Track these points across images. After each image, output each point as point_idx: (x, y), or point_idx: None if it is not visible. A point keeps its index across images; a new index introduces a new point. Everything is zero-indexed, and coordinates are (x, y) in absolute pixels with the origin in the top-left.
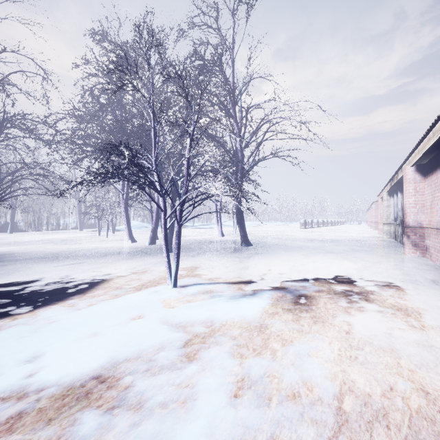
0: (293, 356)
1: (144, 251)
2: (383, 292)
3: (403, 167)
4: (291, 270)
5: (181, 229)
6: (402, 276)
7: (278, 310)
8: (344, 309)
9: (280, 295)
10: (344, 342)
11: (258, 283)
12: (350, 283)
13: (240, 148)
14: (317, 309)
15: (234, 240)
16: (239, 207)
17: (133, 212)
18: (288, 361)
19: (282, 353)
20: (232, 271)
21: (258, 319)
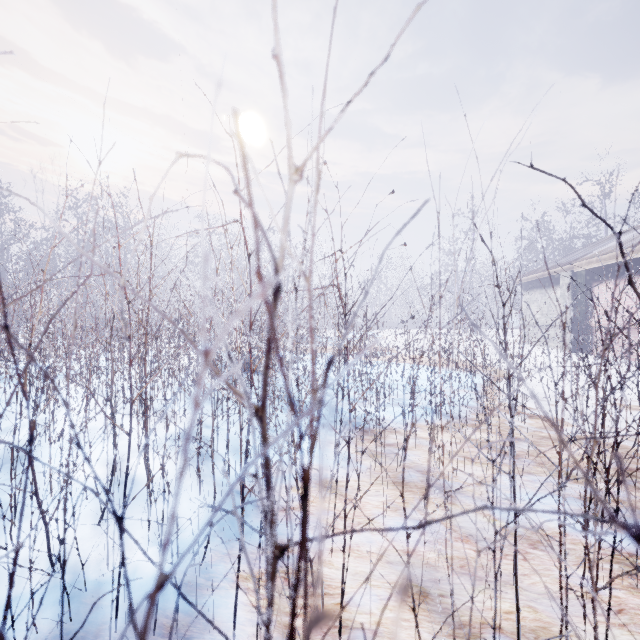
0: None
1: None
2: None
3: None
4: None
5: None
6: None
7: None
8: None
9: None
10: None
11: None
12: None
13: None
14: None
15: None
16: None
17: None
18: None
19: None
20: None
21: None
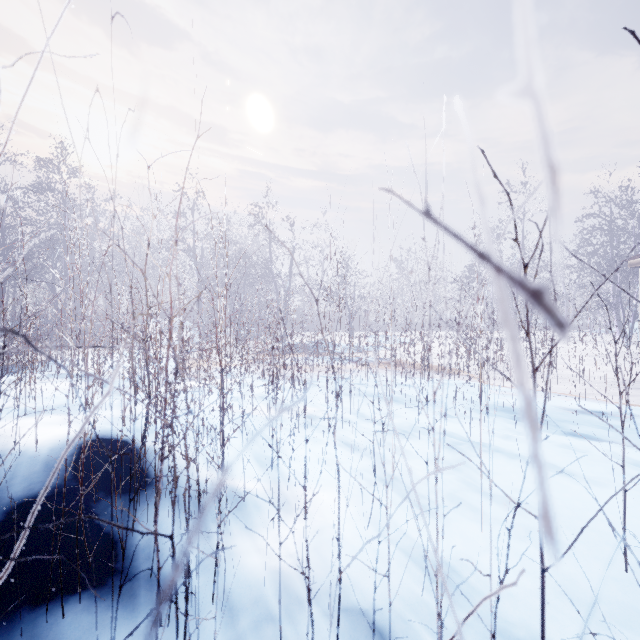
0: None
1: None
2: None
3: None
4: None
5: None
6: None
7: None
8: None
9: None
10: None
11: None
12: None
13: None
14: None
15: None
16: None
17: None
18: None
19: None
20: None
21: None
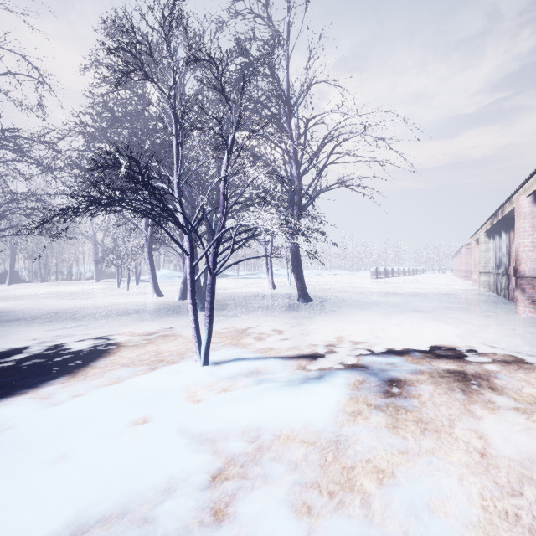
0: (404, 513)
1: (172, 309)
2: (512, 374)
3: (513, 198)
4: (369, 337)
5: (223, 279)
6: (527, 346)
7: (361, 407)
8: (462, 405)
9: (360, 379)
10: (483, 476)
11: (326, 358)
12: (458, 359)
13: (297, 174)
14: (422, 405)
15: (288, 293)
16: (296, 251)
17: (163, 258)
18: (396, 527)
19: (382, 503)
20: (287, 338)
21: (331, 425)
